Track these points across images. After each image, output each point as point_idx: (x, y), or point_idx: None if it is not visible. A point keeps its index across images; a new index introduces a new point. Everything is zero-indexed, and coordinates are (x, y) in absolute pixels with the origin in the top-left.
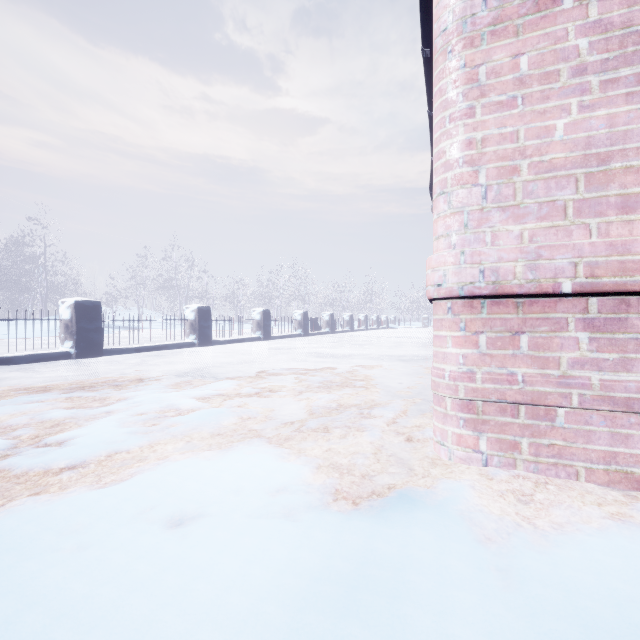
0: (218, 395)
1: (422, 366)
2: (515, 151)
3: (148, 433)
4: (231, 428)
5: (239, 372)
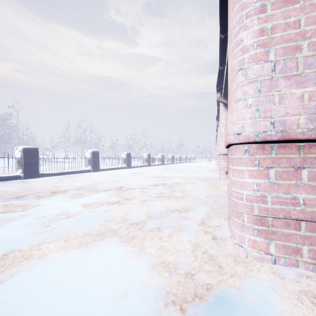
0: (95, 203)
1: (212, 183)
2: (297, 34)
3: (41, 233)
4: (97, 229)
5: (111, 187)
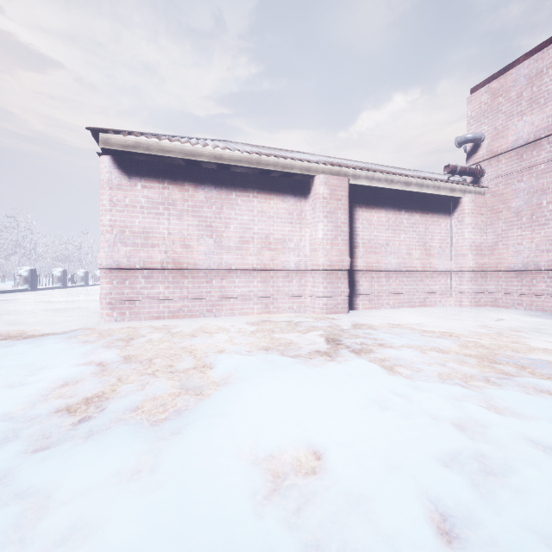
0: None
1: None
2: (125, 226)
3: None
4: None
5: None
